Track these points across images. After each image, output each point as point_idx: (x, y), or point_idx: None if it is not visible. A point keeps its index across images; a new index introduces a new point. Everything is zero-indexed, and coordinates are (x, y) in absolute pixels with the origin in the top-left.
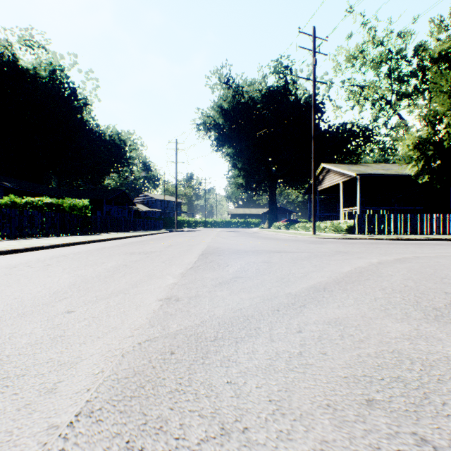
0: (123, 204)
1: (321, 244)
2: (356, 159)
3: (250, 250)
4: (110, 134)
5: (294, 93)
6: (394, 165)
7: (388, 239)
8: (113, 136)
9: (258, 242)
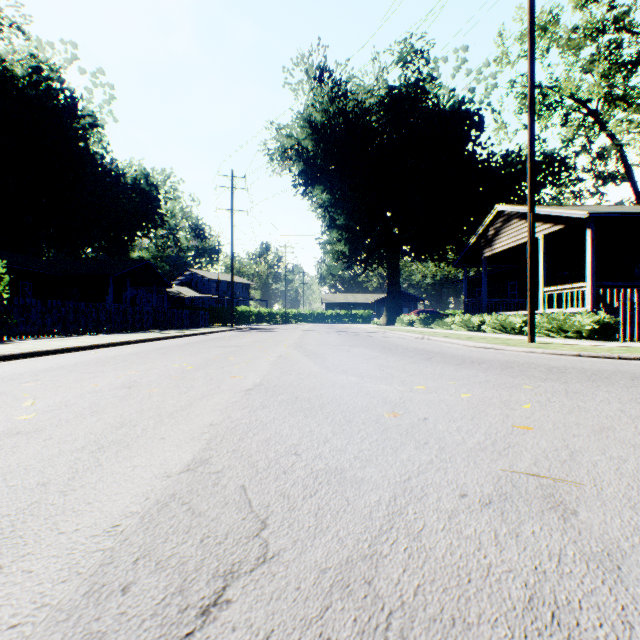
0: (150, 285)
1: None
2: None
3: None
4: (133, 175)
5: (434, 95)
6: (636, 207)
7: None
8: (138, 177)
9: (443, 384)
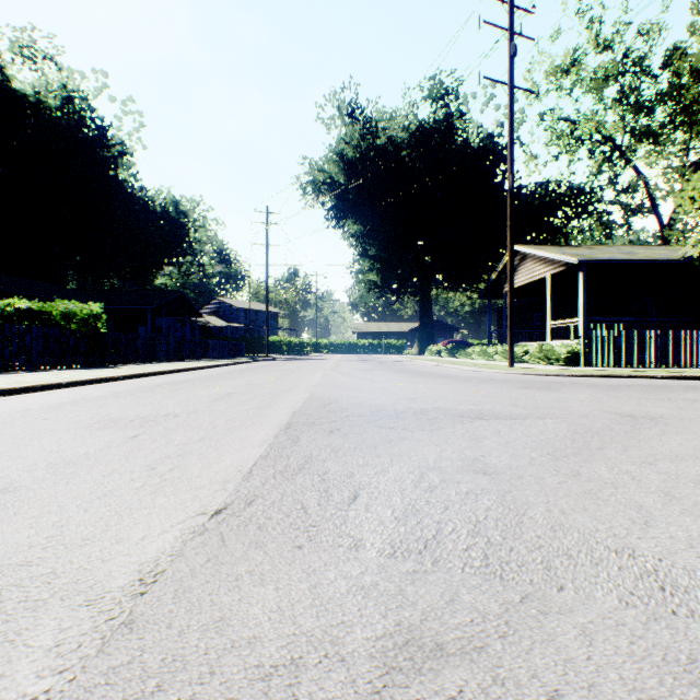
0: (182, 316)
1: (551, 389)
2: (563, 241)
3: (407, 410)
4: (162, 203)
5: (463, 131)
6: (637, 248)
7: (666, 378)
8: (168, 205)
9: (414, 383)
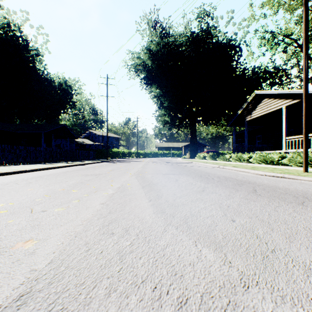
0: (66, 138)
1: None
2: None
3: None
4: (58, 81)
5: (216, 35)
6: None
7: None
8: (61, 82)
9: None
